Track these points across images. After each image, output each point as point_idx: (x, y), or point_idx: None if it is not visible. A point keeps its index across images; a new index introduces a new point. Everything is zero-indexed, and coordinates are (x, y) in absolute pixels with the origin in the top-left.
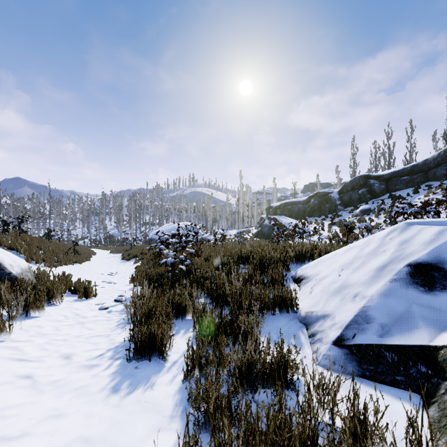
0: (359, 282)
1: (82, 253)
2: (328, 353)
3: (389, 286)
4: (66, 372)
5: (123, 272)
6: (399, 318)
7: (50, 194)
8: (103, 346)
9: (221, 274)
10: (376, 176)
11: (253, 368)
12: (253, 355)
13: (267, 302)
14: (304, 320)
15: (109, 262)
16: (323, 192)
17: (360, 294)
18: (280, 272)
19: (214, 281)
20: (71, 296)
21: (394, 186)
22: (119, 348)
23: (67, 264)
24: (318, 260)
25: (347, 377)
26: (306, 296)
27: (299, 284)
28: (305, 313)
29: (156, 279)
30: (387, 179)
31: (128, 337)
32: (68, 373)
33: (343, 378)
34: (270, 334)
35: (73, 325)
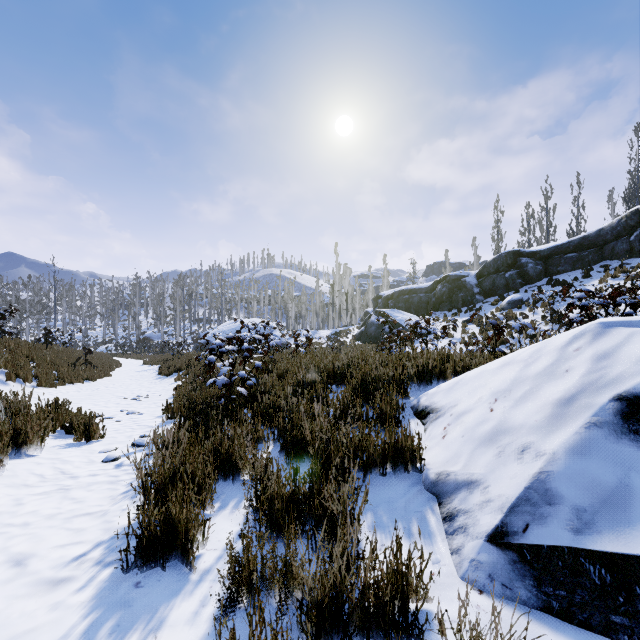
0: (528, 425)
1: (100, 364)
2: (480, 557)
3: (584, 435)
4: (5, 597)
5: (156, 395)
6: (608, 498)
7: (55, 277)
8: (90, 537)
9: (300, 403)
10: (529, 252)
11: (345, 599)
12: (344, 573)
13: (373, 455)
14: (435, 488)
15: (139, 378)
16: (455, 275)
17: (532, 447)
18: (393, 401)
19: (288, 416)
20: (64, 437)
21: (555, 267)
22: (116, 541)
23: (73, 382)
24: (454, 381)
25: (517, 610)
26: (437, 443)
27: (424, 421)
28: (436, 475)
29: (201, 409)
30: (545, 257)
31: (124, 528)
32: (9, 599)
33: (511, 613)
34: (377, 513)
35: (49, 494)
